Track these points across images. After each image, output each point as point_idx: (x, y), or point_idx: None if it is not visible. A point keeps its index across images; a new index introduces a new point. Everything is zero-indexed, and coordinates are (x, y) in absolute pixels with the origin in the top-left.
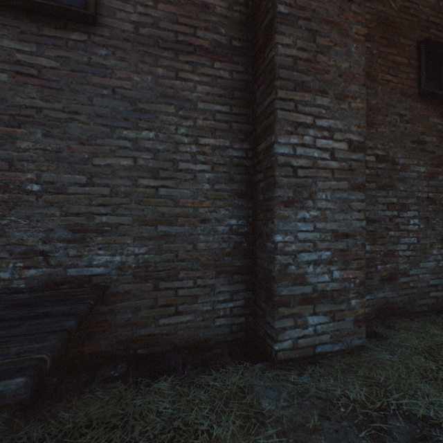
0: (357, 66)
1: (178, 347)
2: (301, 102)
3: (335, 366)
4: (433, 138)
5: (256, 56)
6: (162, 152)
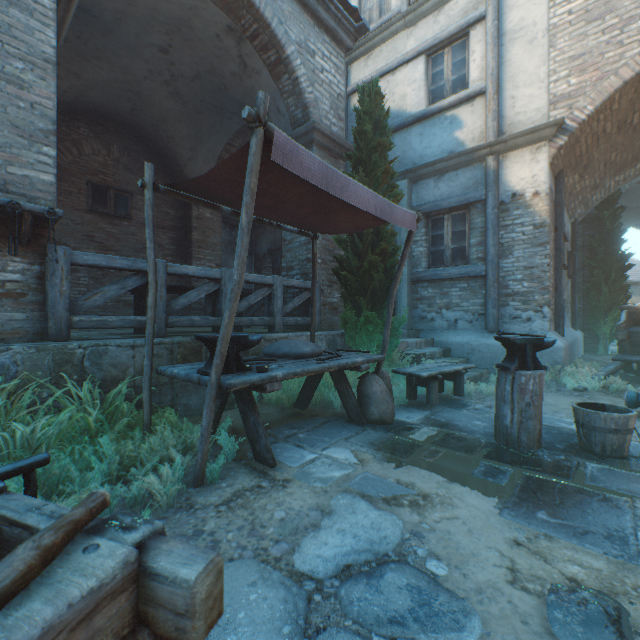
0: None
1: None
2: None
3: None
4: (103, 235)
5: None
6: None
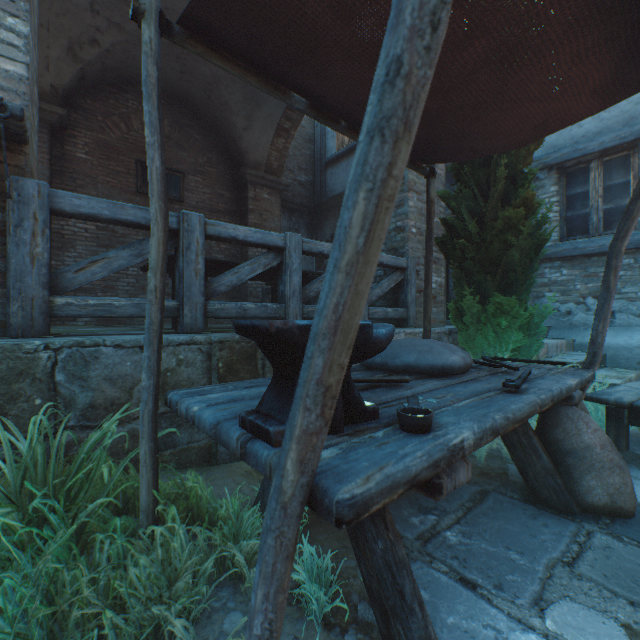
0: (44, 176)
1: None
2: None
3: None
4: None
5: None
6: None
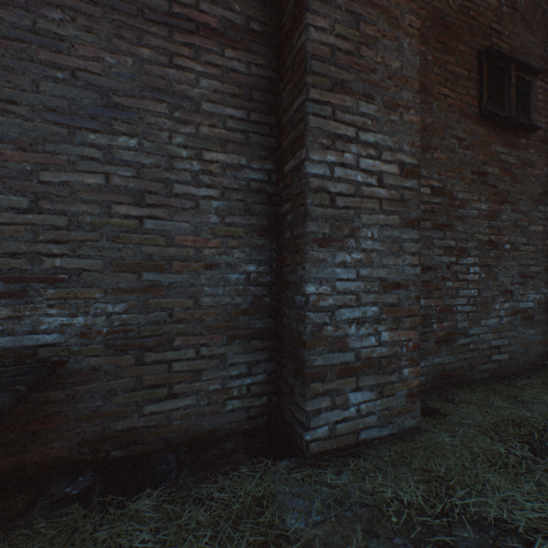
0: (411, 68)
1: (172, 444)
2: (340, 108)
3: (384, 457)
4: (495, 170)
5: (282, 45)
6: (149, 168)
